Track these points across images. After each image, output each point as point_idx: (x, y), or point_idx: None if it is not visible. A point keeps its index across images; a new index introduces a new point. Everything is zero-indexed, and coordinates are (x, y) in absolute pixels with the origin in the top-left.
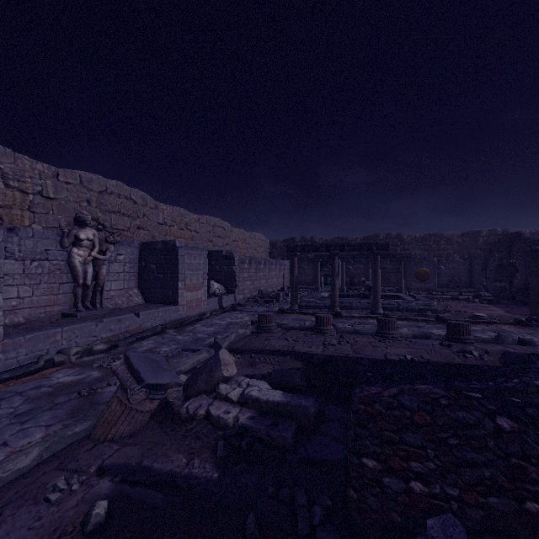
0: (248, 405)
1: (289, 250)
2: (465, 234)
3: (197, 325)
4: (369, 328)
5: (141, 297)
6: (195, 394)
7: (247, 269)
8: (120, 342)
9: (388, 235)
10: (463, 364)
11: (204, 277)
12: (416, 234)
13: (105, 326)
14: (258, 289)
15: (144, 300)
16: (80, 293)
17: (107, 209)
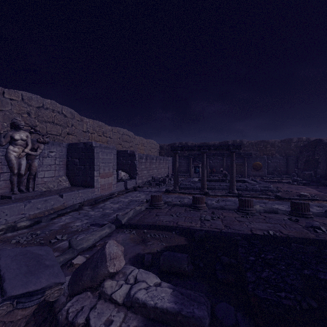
0: (133, 309)
1: (172, 149)
2: (282, 141)
3: (107, 202)
4: (229, 204)
5: (68, 182)
6: (80, 290)
7: (144, 162)
8: (42, 218)
9: (234, 141)
10: (318, 239)
11: (113, 168)
12: (252, 141)
13: (33, 205)
14: (152, 176)
15: (70, 184)
16: (15, 180)
17: (43, 119)
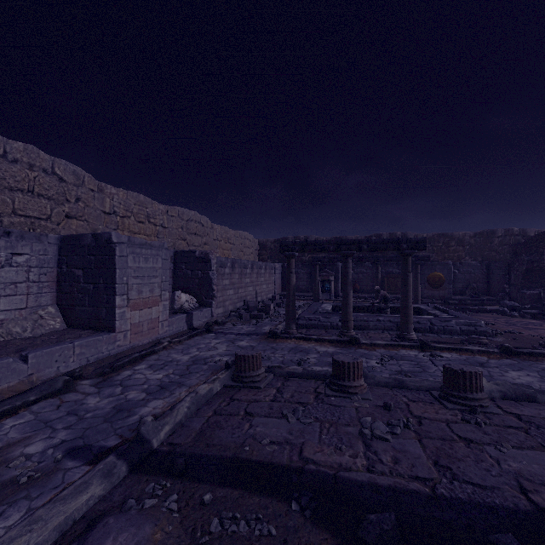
0: None
1: (283, 249)
2: (478, 234)
3: (140, 366)
4: (409, 368)
5: (60, 319)
6: None
7: (228, 274)
8: None
9: (392, 235)
10: None
11: (162, 287)
12: (423, 234)
13: None
14: (244, 299)
15: (65, 323)
16: None
17: (6, 184)
